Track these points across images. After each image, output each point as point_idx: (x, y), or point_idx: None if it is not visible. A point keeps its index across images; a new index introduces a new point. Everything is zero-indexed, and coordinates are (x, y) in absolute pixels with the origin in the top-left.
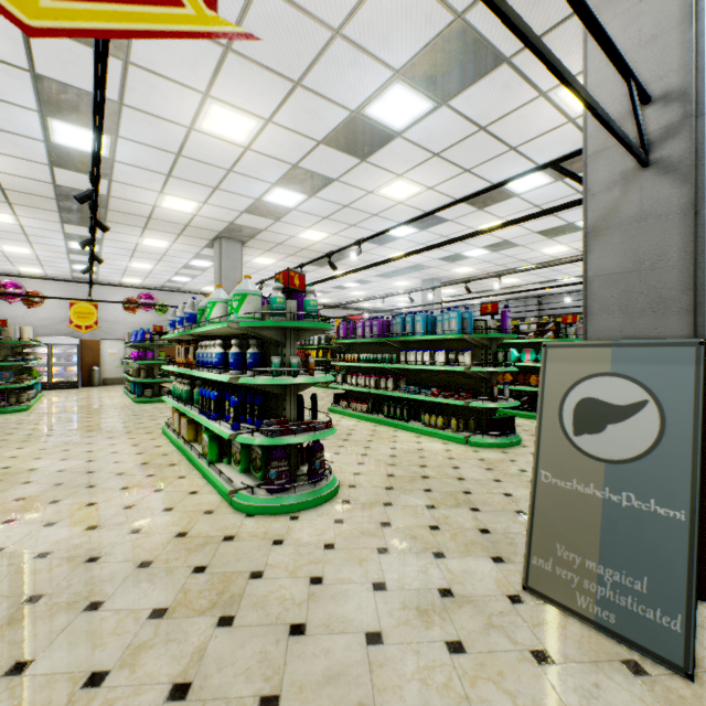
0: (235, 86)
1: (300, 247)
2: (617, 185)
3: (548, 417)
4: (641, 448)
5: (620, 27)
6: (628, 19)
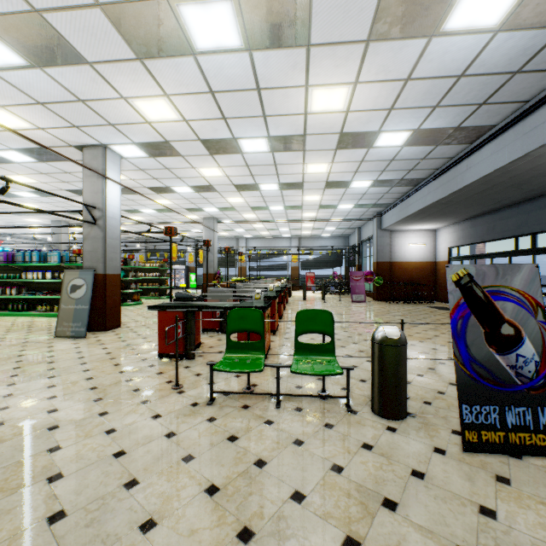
0: None
1: None
2: (90, 227)
3: (65, 290)
4: (83, 294)
5: (91, 185)
6: (92, 184)
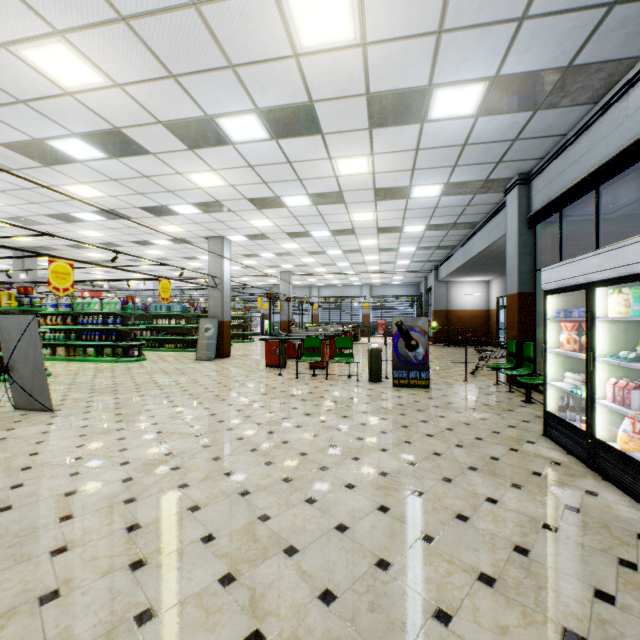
0: (106, 231)
1: (80, 257)
2: (213, 290)
3: (200, 331)
4: (212, 334)
5: (214, 262)
6: (215, 261)
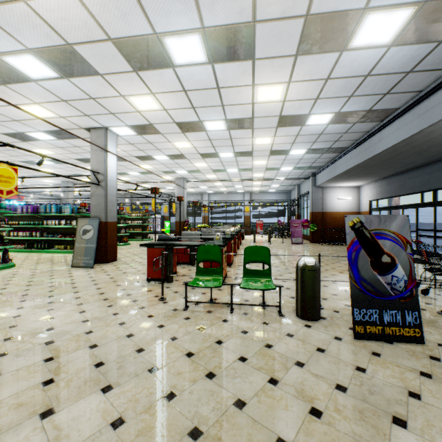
0: None
1: None
2: (95, 187)
3: (78, 233)
4: (91, 236)
5: (96, 156)
6: (97, 156)
